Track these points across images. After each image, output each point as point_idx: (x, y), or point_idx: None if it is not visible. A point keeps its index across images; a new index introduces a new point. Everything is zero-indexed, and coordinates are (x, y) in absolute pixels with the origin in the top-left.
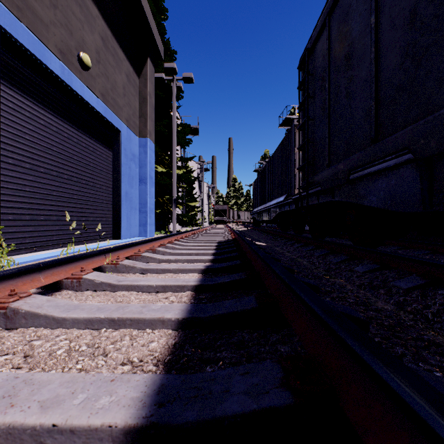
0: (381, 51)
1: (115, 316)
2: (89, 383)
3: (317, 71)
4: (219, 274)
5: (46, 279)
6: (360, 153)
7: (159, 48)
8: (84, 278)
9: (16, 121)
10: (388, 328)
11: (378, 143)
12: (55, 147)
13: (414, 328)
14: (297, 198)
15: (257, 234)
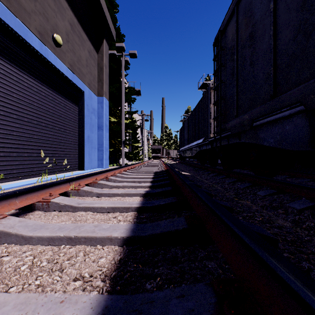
0: (278, 29)
1: (72, 235)
2: (40, 305)
3: (227, 47)
4: (156, 197)
5: (21, 203)
6: (261, 106)
7: (112, 32)
8: (51, 201)
9: (6, 84)
10: (291, 243)
11: (276, 99)
12: (35, 103)
13: (311, 242)
14: (212, 140)
15: (182, 166)
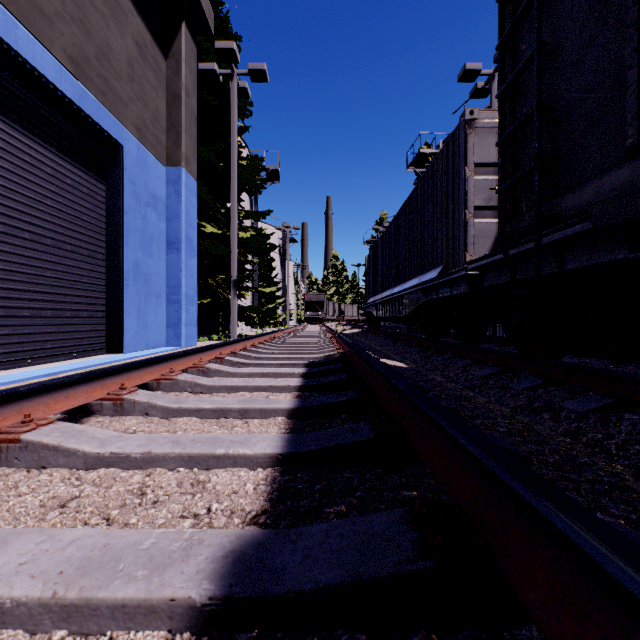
0: None
1: None
2: None
3: None
4: None
5: None
6: None
7: (205, 10)
8: None
9: None
10: None
11: None
12: None
13: None
14: (484, 265)
15: (376, 340)
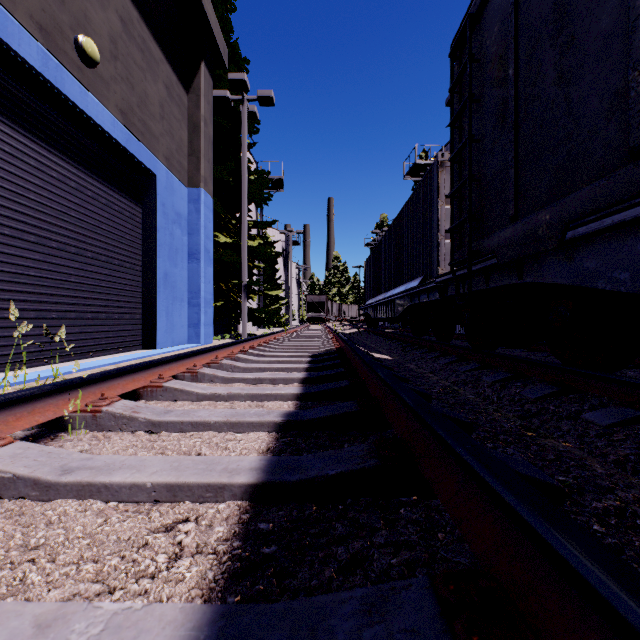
0: None
1: None
2: None
3: (488, 54)
4: (313, 434)
5: None
6: (596, 185)
7: (221, 49)
8: None
9: None
10: None
11: None
12: (32, 193)
13: None
14: (445, 280)
15: (372, 339)
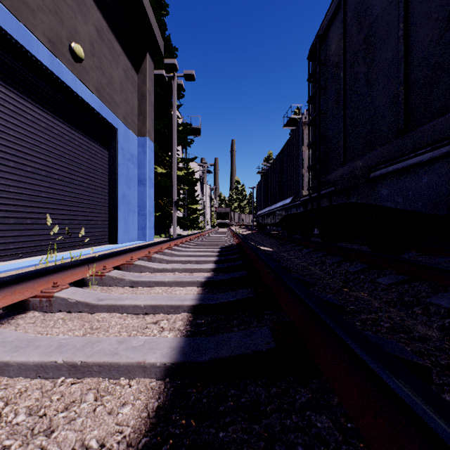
0: (411, 27)
1: (78, 360)
2: None
3: (329, 60)
4: (222, 287)
5: (3, 299)
6: (384, 147)
7: (159, 43)
8: (55, 296)
9: None
10: (448, 370)
11: (408, 135)
12: (43, 144)
13: None
14: (306, 199)
15: (261, 237)
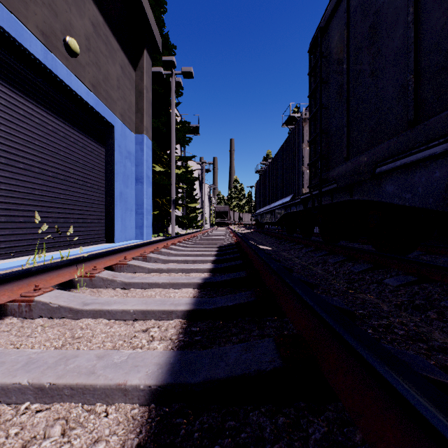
0: (422, 11)
1: (46, 382)
2: None
3: (332, 52)
4: (220, 289)
5: None
6: (391, 141)
7: (157, 40)
8: (36, 301)
9: None
10: None
11: (418, 126)
12: (37, 141)
13: None
14: (306, 197)
15: (260, 236)
